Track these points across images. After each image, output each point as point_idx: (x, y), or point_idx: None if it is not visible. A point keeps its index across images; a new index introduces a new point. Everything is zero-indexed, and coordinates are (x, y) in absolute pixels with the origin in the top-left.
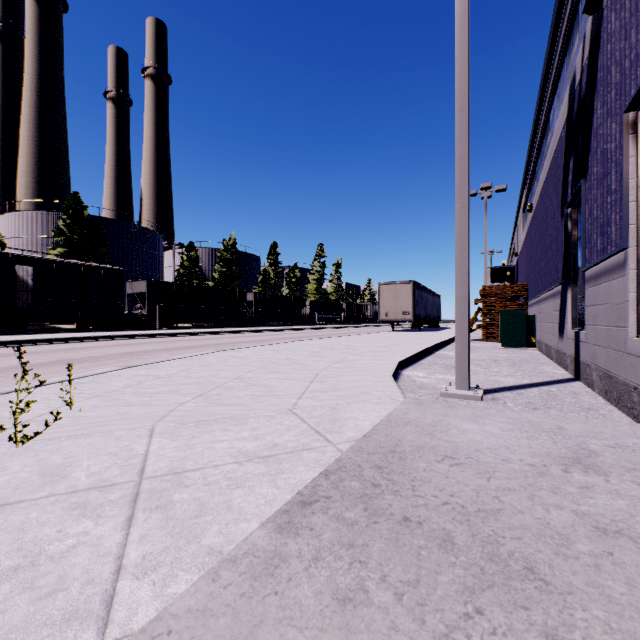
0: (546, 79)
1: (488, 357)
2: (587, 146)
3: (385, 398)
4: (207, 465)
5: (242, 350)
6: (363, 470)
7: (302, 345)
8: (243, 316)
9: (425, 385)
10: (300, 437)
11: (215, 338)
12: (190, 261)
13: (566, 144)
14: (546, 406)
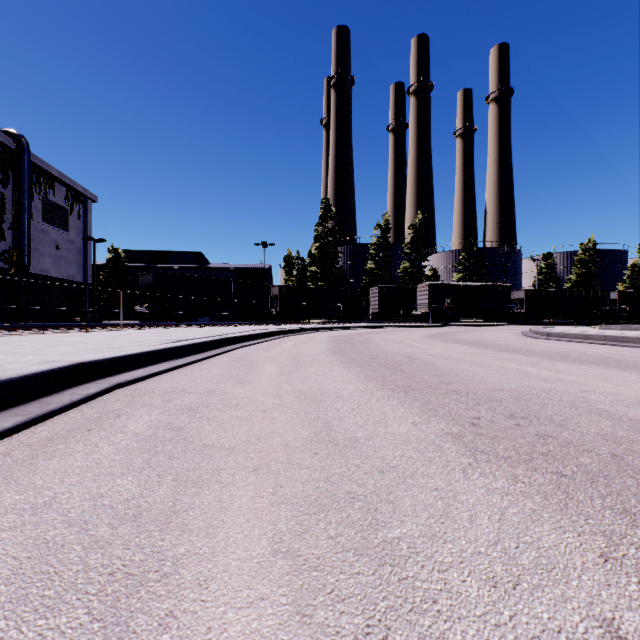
0: None
1: None
2: None
3: None
4: None
5: None
6: None
7: None
8: (605, 313)
9: None
10: None
11: None
12: (547, 268)
13: None
14: None
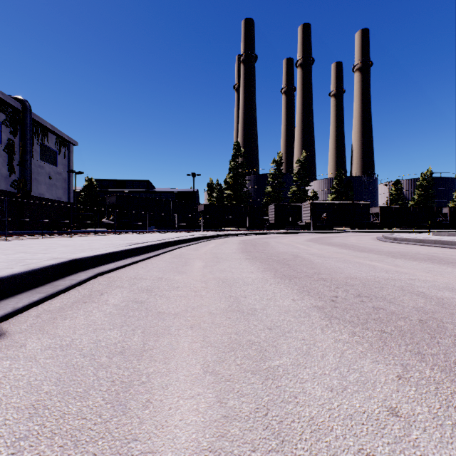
0: None
1: None
2: None
3: None
4: None
5: None
6: None
7: None
8: (439, 223)
9: None
10: None
11: None
12: (396, 191)
13: None
14: None
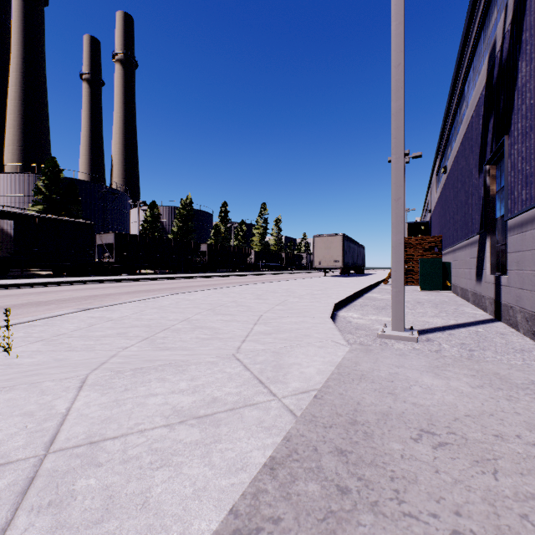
0: (462, 54)
1: (411, 299)
2: (510, 105)
3: (327, 341)
4: (132, 430)
5: (194, 293)
6: (321, 458)
7: (247, 289)
8: (198, 264)
9: (361, 326)
10: (242, 389)
11: (172, 282)
12: (152, 217)
13: (485, 108)
14: (480, 347)
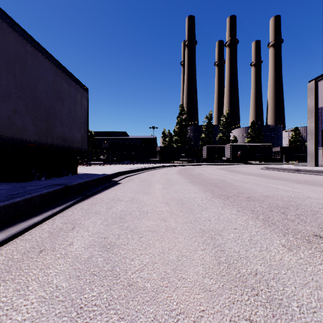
0: None
1: None
2: None
3: None
4: None
5: None
6: None
7: None
8: None
9: None
10: None
11: None
12: (295, 135)
13: None
14: None
